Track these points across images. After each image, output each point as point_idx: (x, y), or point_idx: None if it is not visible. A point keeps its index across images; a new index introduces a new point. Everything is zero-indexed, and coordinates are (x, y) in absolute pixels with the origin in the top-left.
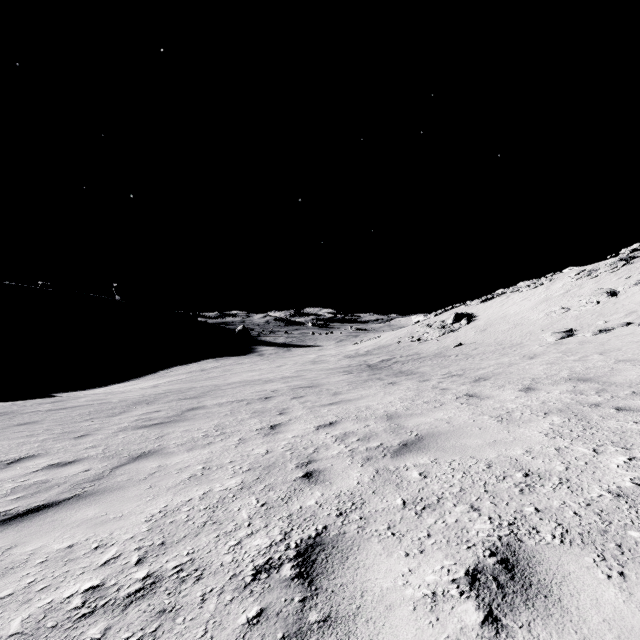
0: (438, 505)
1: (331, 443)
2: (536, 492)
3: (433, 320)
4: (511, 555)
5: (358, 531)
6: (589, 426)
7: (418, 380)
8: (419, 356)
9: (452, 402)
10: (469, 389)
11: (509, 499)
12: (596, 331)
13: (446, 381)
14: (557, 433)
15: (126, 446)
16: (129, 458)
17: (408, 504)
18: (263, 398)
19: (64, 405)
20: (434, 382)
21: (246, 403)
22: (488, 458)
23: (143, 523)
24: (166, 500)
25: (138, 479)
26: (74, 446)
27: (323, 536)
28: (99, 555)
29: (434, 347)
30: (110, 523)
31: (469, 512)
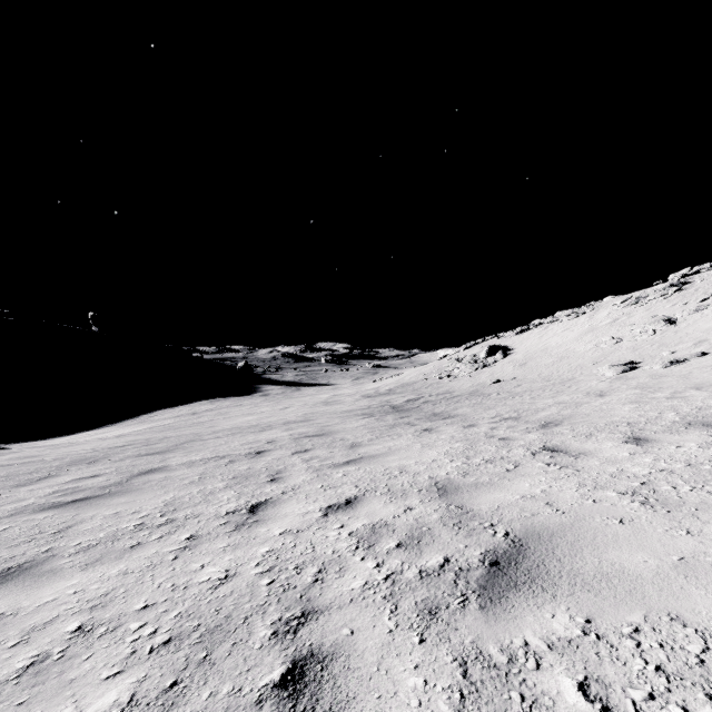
0: None
1: (349, 554)
2: None
3: (463, 354)
4: None
5: None
6: None
7: (461, 425)
8: (452, 395)
9: (530, 461)
10: (543, 439)
11: None
12: (667, 363)
13: (501, 427)
14: None
15: None
16: None
17: None
18: (253, 453)
19: None
20: (485, 428)
21: (227, 461)
22: None
23: None
24: None
25: None
26: None
27: None
28: None
29: (467, 384)
30: None
31: None
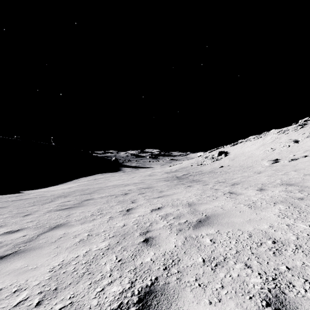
0: (225, 263)
1: (159, 220)
2: (283, 254)
3: (208, 155)
4: (281, 305)
5: (177, 282)
6: (301, 211)
7: (202, 184)
8: (202, 172)
9: (222, 196)
10: (230, 189)
11: (268, 259)
12: (290, 160)
13: (217, 185)
14: (284, 215)
15: (49, 221)
16: (49, 228)
17: (206, 262)
18: (124, 194)
19: (22, 198)
20: (211, 185)
21: (115, 196)
22: (248, 230)
23: (47, 273)
24: (64, 256)
25: (51, 242)
26: (21, 221)
27: (155, 285)
28: (15, 297)
29: (209, 168)
30: (28, 272)
31: (245, 269)
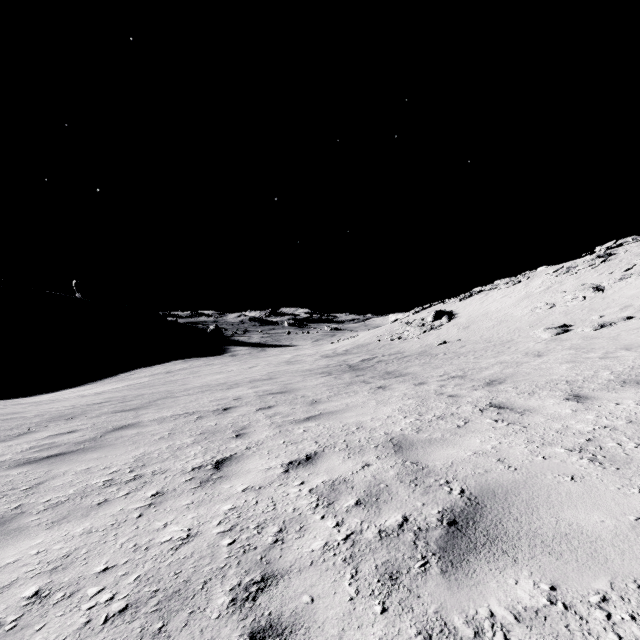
0: None
1: (309, 512)
2: None
3: (412, 318)
4: None
5: None
6: None
7: (413, 383)
8: (403, 355)
9: (479, 418)
10: (489, 396)
11: None
12: (597, 326)
13: (449, 384)
14: None
15: None
16: None
17: None
18: (221, 409)
19: None
20: (434, 386)
21: (196, 417)
22: None
23: None
24: None
25: None
26: None
27: None
28: None
29: (416, 345)
30: None
31: None
